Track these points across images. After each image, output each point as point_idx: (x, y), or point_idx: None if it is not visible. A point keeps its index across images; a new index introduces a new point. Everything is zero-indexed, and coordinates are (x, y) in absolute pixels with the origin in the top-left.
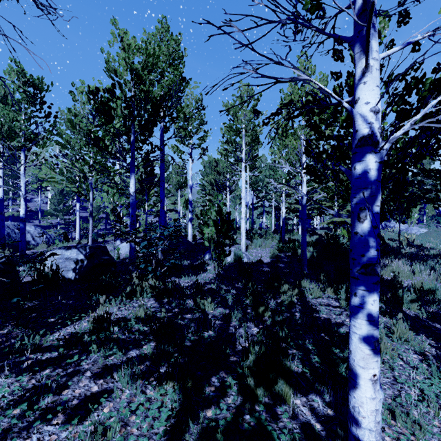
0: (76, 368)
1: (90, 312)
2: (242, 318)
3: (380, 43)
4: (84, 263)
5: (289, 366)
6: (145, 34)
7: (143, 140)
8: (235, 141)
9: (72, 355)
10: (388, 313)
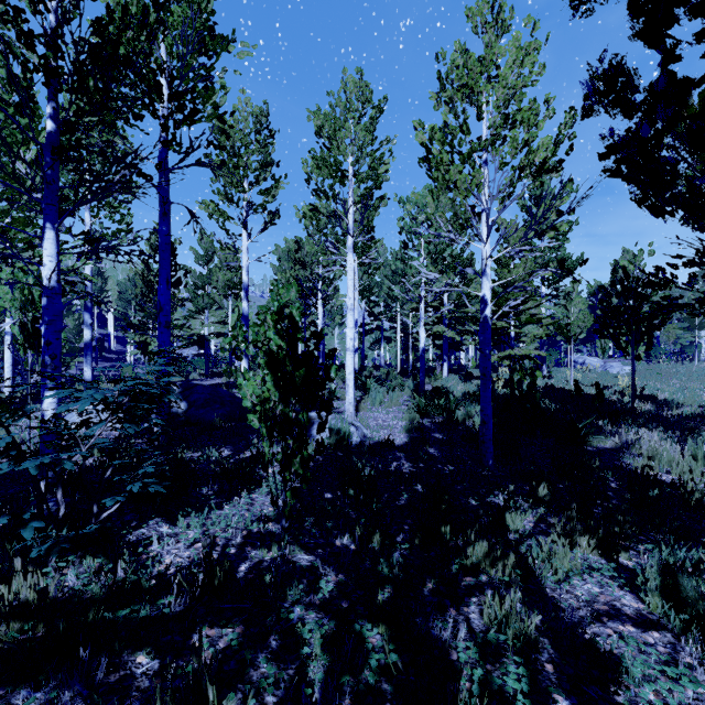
0: None
1: None
2: None
3: None
4: None
5: None
6: None
7: (74, 129)
8: (333, 190)
9: None
10: None
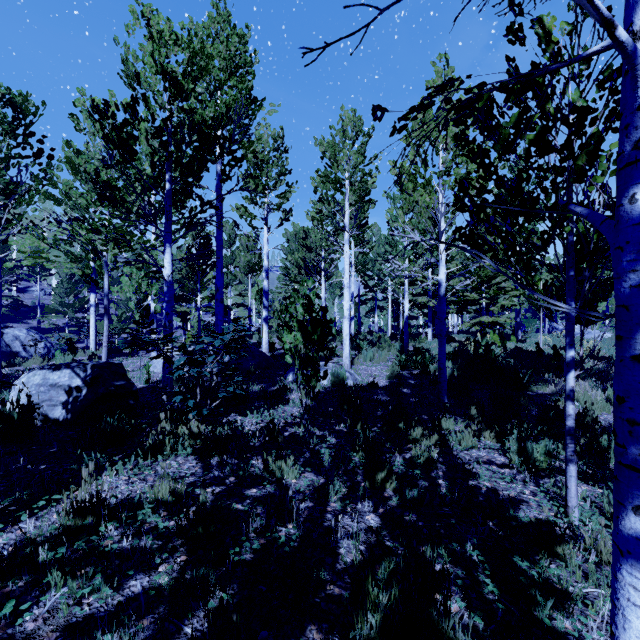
0: (7, 633)
1: (64, 495)
2: (348, 492)
3: (587, 14)
4: (82, 393)
5: (453, 638)
6: (191, 26)
7: (185, 191)
8: (334, 198)
9: (8, 594)
10: (591, 477)
